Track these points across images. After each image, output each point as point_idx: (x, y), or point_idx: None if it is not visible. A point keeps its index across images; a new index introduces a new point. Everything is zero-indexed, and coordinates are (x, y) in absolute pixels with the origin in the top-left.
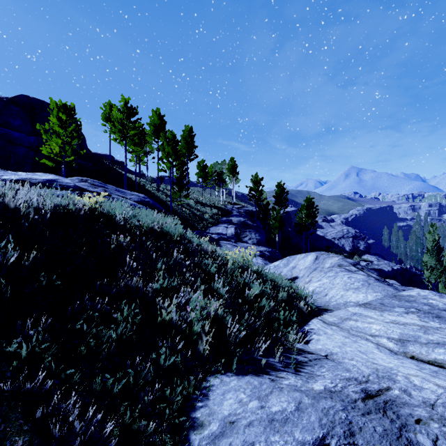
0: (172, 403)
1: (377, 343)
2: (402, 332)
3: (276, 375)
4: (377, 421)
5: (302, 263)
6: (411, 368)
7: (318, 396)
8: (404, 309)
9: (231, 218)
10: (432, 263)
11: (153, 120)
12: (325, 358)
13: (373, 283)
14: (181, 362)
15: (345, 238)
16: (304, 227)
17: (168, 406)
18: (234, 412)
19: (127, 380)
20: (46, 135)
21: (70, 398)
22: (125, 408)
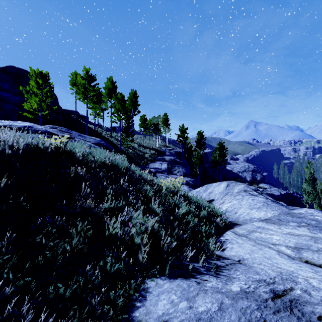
0: (115, 304)
1: (278, 250)
2: (297, 242)
3: (201, 278)
4: (286, 319)
5: (217, 189)
6: (308, 271)
7: (236, 296)
8: (297, 223)
9: (165, 157)
10: (309, 189)
11: (107, 85)
12: (238, 263)
13: (271, 204)
14: (124, 268)
15: (246, 172)
16: (217, 163)
17: (112, 307)
18: (167, 311)
19: (78, 285)
20: (27, 95)
21: (26, 303)
22: (75, 309)
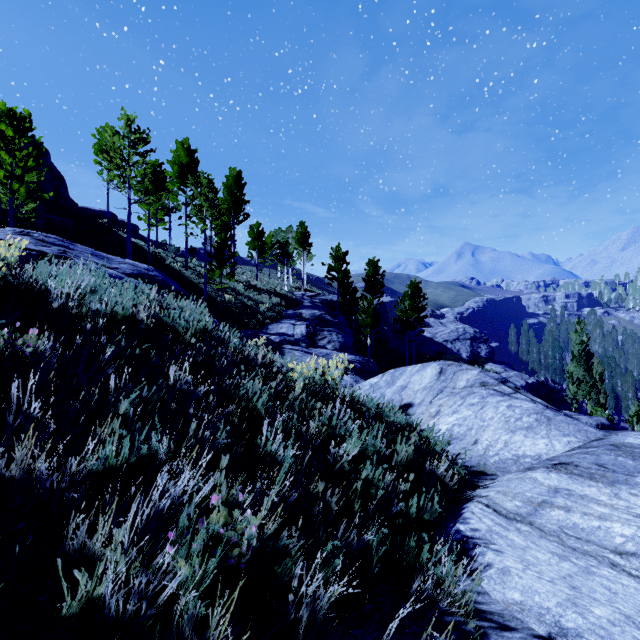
0: None
1: None
2: None
3: None
4: None
5: (417, 381)
6: None
7: None
8: None
9: (301, 311)
10: (579, 374)
11: (178, 156)
12: None
13: (556, 418)
14: None
15: (461, 341)
16: (407, 324)
17: None
18: None
19: None
20: None
21: None
22: None
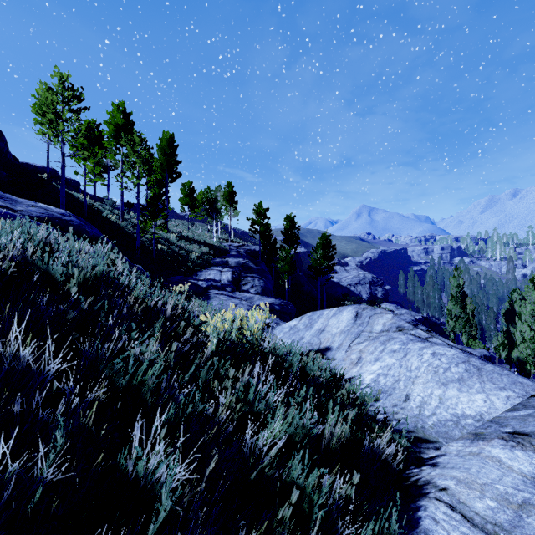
0: None
1: None
2: None
3: None
4: None
5: (334, 324)
6: None
7: None
8: None
9: (227, 259)
10: (457, 312)
11: (114, 117)
12: None
13: (485, 368)
14: None
15: (361, 284)
16: (319, 271)
17: None
18: None
19: None
20: None
21: None
22: None
